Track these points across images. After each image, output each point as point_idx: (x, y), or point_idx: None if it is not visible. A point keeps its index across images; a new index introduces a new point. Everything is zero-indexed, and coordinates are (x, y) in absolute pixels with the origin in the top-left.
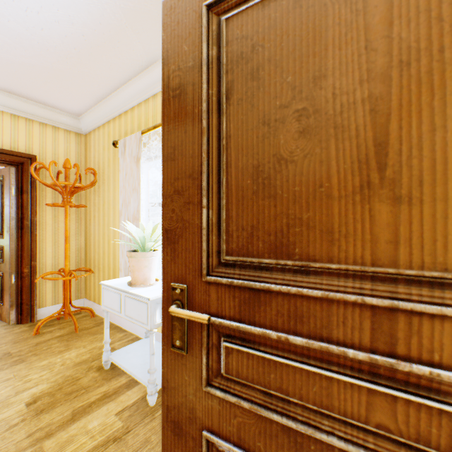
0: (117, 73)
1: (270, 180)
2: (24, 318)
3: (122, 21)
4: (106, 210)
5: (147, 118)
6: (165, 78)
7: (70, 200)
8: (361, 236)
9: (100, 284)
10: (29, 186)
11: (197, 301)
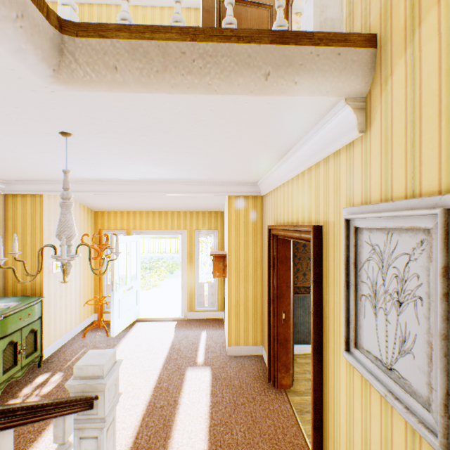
0: None
1: None
2: None
3: None
4: None
5: (109, 17)
6: (203, 6)
7: None
8: None
9: None
10: None
11: None
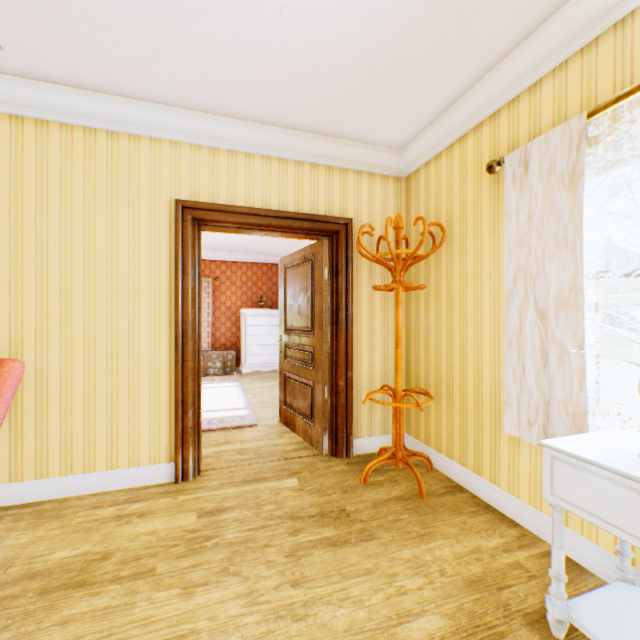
0: (522, 15)
1: None
2: (338, 449)
3: None
4: (456, 293)
5: (588, 85)
6: None
7: (402, 280)
8: None
9: (440, 418)
10: (343, 263)
11: None
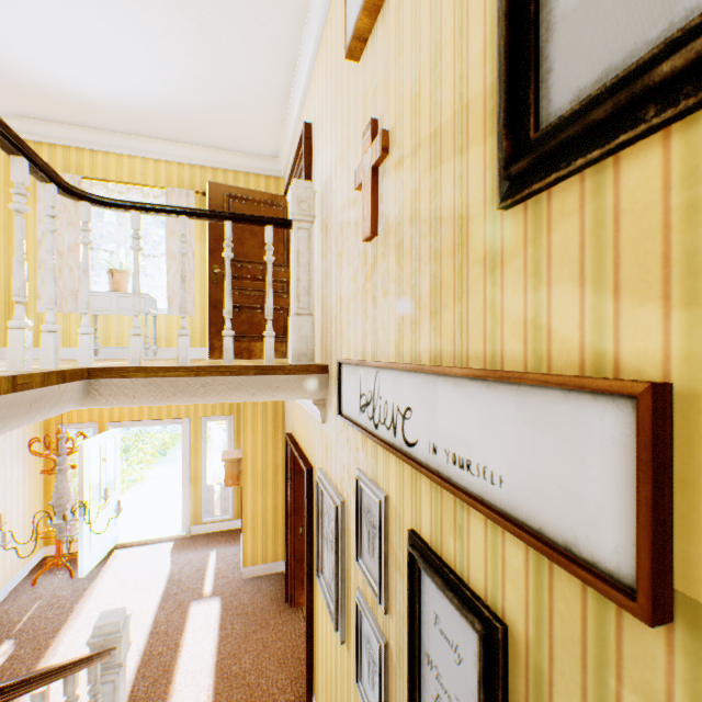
0: (56, 116)
1: (244, 243)
2: None
3: (110, 111)
4: None
5: (81, 165)
6: (210, 205)
7: None
8: (261, 256)
9: None
10: None
11: (222, 270)
